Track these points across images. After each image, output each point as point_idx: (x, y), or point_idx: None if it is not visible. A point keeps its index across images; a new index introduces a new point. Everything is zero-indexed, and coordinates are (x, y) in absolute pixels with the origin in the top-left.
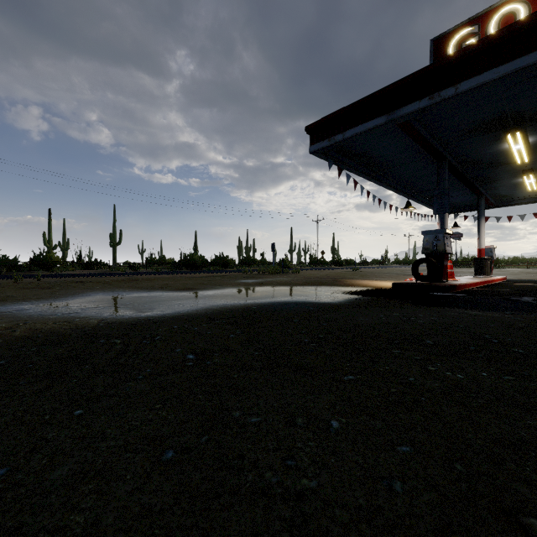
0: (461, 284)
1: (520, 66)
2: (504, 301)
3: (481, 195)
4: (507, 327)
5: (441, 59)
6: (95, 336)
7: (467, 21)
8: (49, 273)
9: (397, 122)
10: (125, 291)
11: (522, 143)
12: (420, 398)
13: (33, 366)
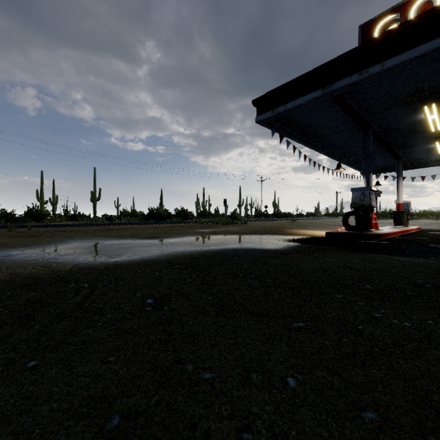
0: (384, 233)
1: (439, 45)
2: (425, 248)
3: (399, 159)
4: (434, 272)
5: (369, 41)
6: (66, 280)
7: (390, 9)
8: (40, 223)
9: (331, 95)
10: (100, 239)
11: (436, 114)
12: (373, 348)
13: (4, 310)
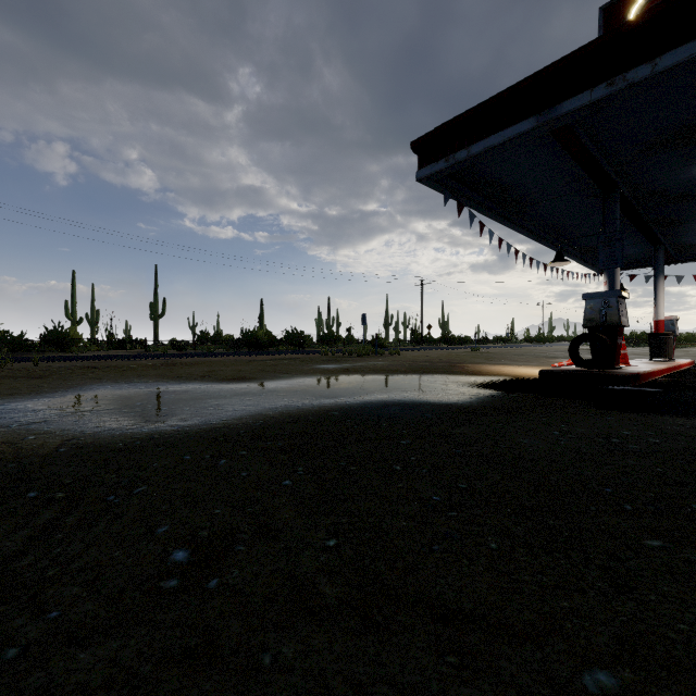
0: (645, 373)
1: None
2: None
3: (658, 245)
4: None
5: (629, 21)
6: (31, 478)
7: None
8: (66, 354)
9: (553, 126)
10: (147, 382)
11: None
12: None
13: None
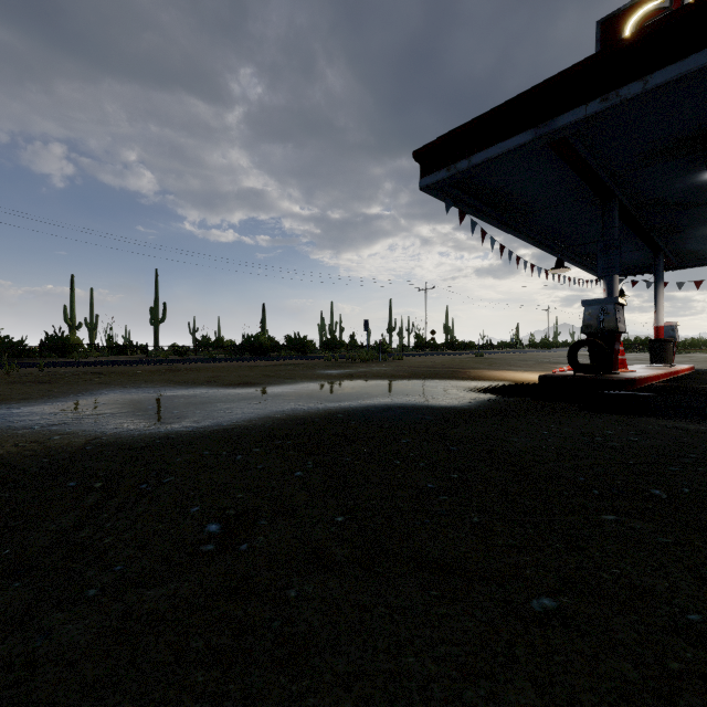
0: (641, 378)
1: None
2: None
3: (658, 252)
4: None
5: (621, 40)
6: (67, 471)
7: None
8: (67, 360)
9: (550, 138)
10: (154, 387)
11: None
12: None
13: None
